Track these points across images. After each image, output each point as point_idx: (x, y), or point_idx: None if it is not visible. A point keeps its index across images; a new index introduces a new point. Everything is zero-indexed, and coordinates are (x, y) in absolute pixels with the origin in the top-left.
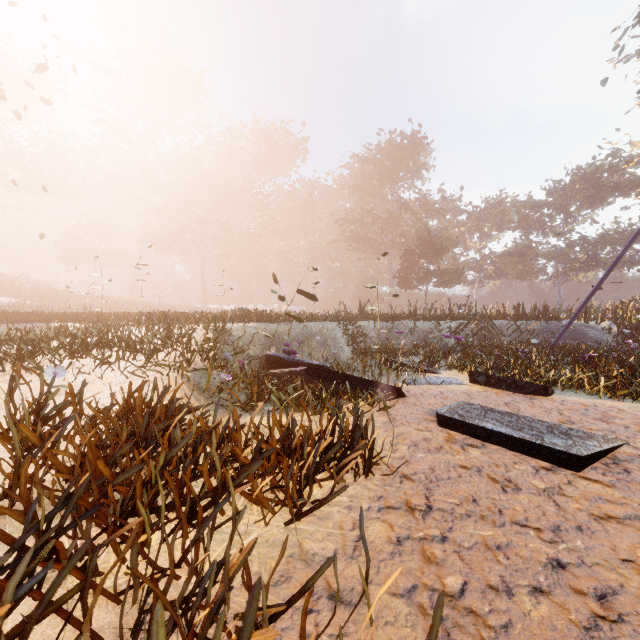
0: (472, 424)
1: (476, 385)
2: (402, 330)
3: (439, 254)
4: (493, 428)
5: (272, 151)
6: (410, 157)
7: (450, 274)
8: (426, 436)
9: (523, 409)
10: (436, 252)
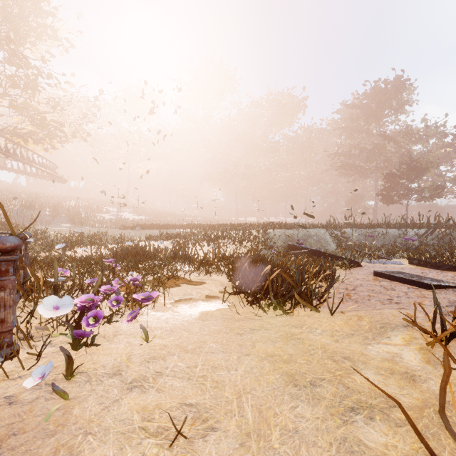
0: (388, 274)
1: (412, 265)
2: (376, 235)
3: (419, 174)
4: (397, 276)
5: (281, 111)
6: (393, 98)
7: (430, 190)
8: (364, 278)
9: (430, 275)
10: (416, 173)
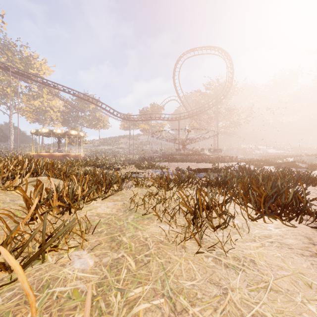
0: None
1: None
2: None
3: None
4: None
5: None
6: None
7: None
8: None
9: None
10: None
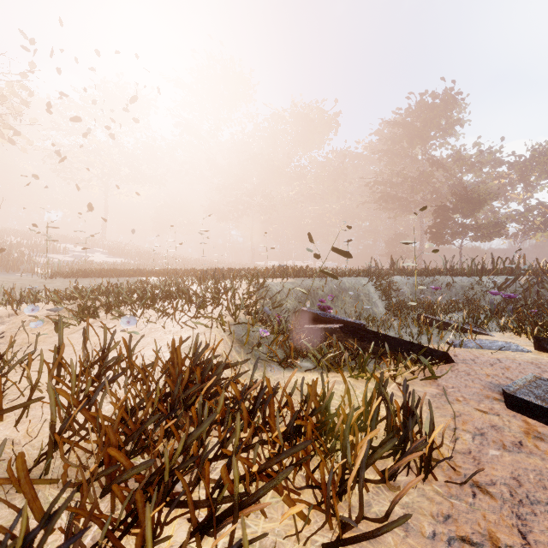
0: None
1: (544, 353)
2: (438, 285)
3: (476, 208)
4: None
5: (308, 129)
6: (442, 115)
7: (489, 227)
8: (494, 422)
9: None
10: (472, 206)
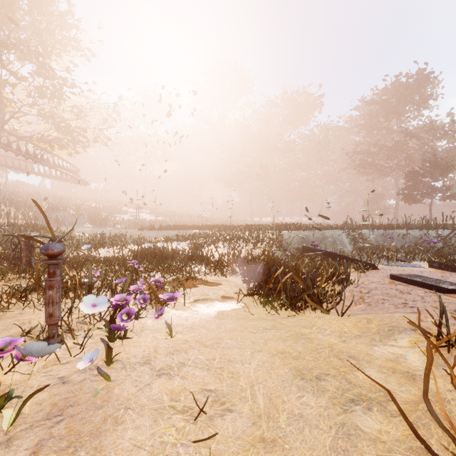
0: (405, 278)
1: (432, 269)
2: (395, 236)
3: (444, 172)
4: (414, 279)
5: (296, 110)
6: (415, 92)
7: None
8: (380, 281)
9: (450, 279)
10: (441, 171)
